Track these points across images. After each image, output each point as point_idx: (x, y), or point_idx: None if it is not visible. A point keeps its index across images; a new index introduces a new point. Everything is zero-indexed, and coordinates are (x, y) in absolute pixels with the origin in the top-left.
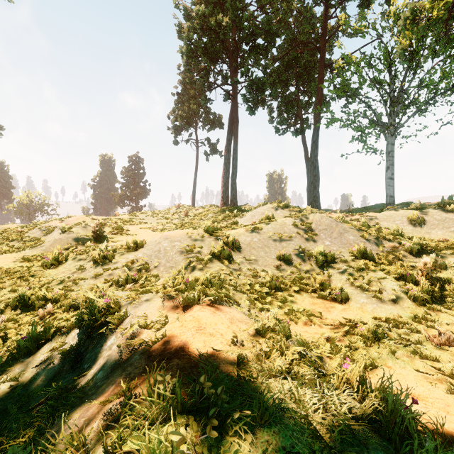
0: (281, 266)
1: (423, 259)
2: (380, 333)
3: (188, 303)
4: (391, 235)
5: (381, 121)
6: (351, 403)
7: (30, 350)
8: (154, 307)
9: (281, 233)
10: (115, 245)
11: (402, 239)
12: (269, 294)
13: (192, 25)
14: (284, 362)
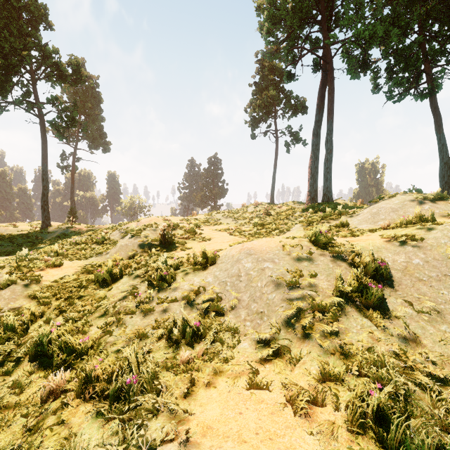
0: None
1: None
2: None
3: None
4: None
5: None
6: None
7: None
8: None
9: None
10: (182, 255)
11: None
12: None
13: None
14: None
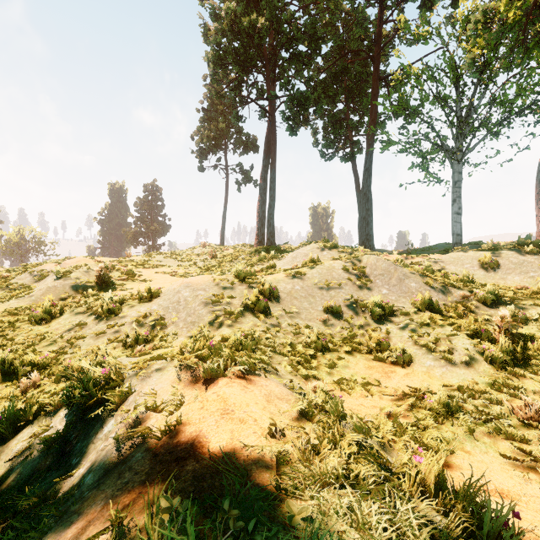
0: (329, 320)
1: (502, 312)
2: (454, 406)
3: (211, 375)
4: (461, 281)
5: (446, 145)
6: (429, 517)
7: (5, 434)
8: (168, 380)
9: (328, 279)
10: (124, 294)
11: (474, 286)
12: (315, 355)
13: (221, 27)
14: (340, 462)
